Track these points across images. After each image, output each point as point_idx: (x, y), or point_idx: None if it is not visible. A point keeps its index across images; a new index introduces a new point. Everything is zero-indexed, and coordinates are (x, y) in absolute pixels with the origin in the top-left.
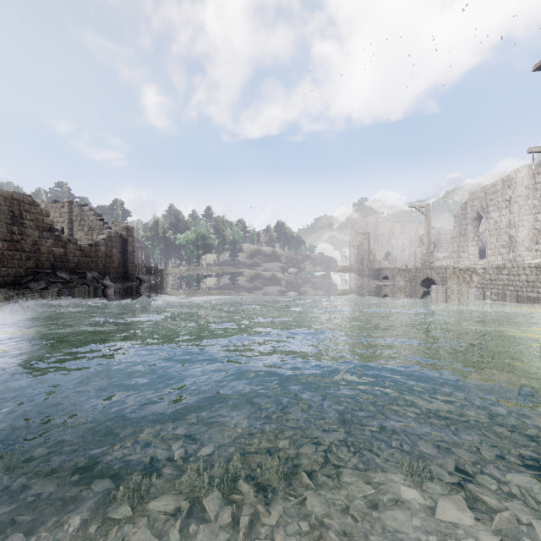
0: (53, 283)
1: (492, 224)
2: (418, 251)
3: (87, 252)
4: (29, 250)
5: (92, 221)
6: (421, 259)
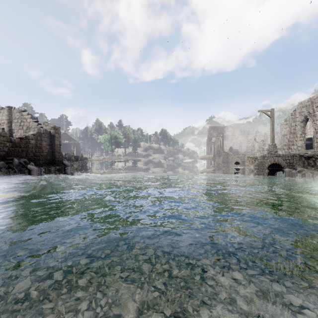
0: None
1: None
2: (256, 145)
3: (17, 143)
4: None
5: (29, 123)
6: (258, 151)
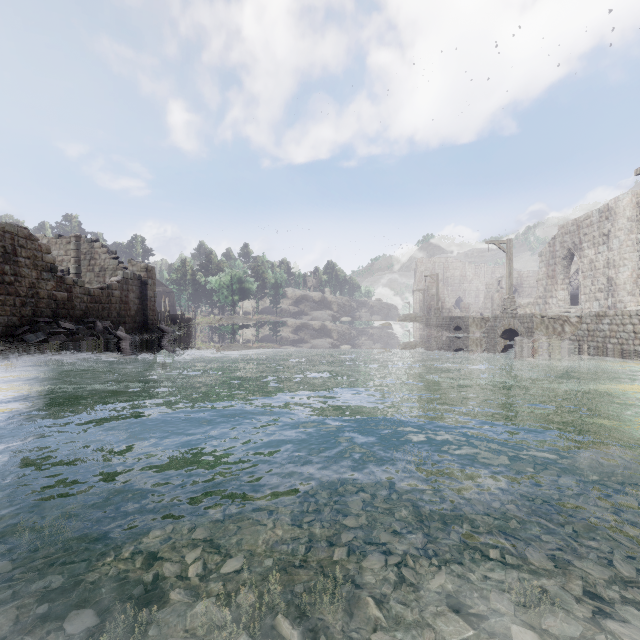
0: (55, 335)
1: (586, 263)
2: (495, 296)
3: (97, 297)
4: (24, 294)
5: (104, 260)
6: (500, 306)
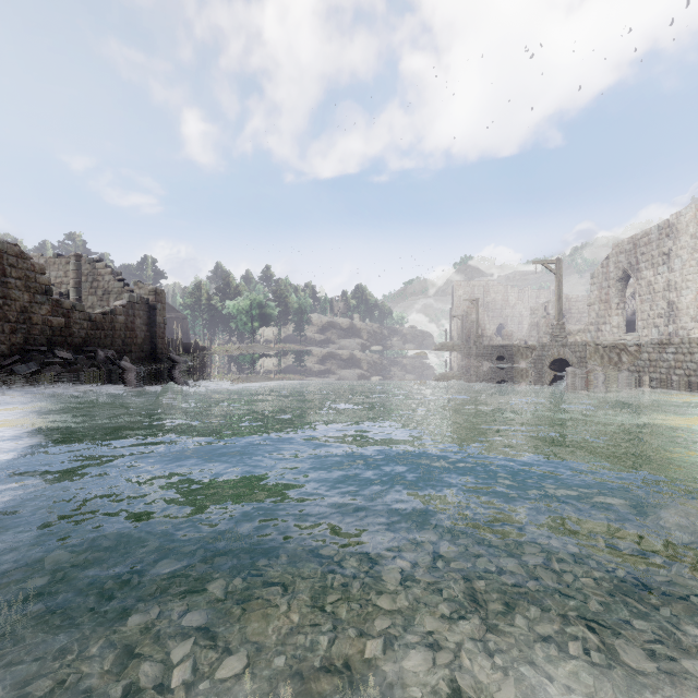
0: (49, 365)
1: (644, 286)
2: (542, 323)
3: (99, 323)
4: (15, 320)
5: (108, 282)
6: (546, 334)
